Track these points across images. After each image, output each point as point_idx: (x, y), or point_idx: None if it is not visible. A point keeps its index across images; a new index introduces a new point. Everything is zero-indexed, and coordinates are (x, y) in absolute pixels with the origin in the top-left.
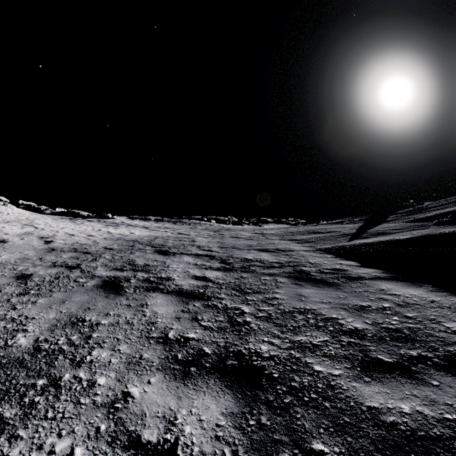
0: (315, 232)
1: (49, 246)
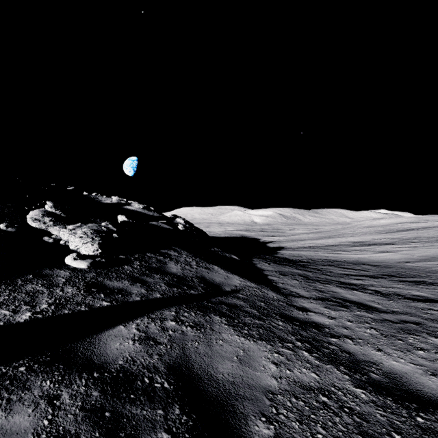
0: None
1: None
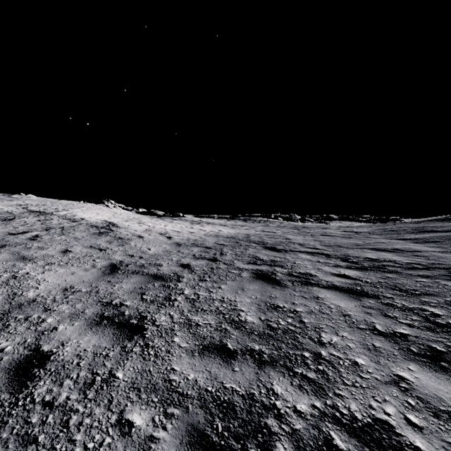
0: (429, 231)
1: (174, 241)
